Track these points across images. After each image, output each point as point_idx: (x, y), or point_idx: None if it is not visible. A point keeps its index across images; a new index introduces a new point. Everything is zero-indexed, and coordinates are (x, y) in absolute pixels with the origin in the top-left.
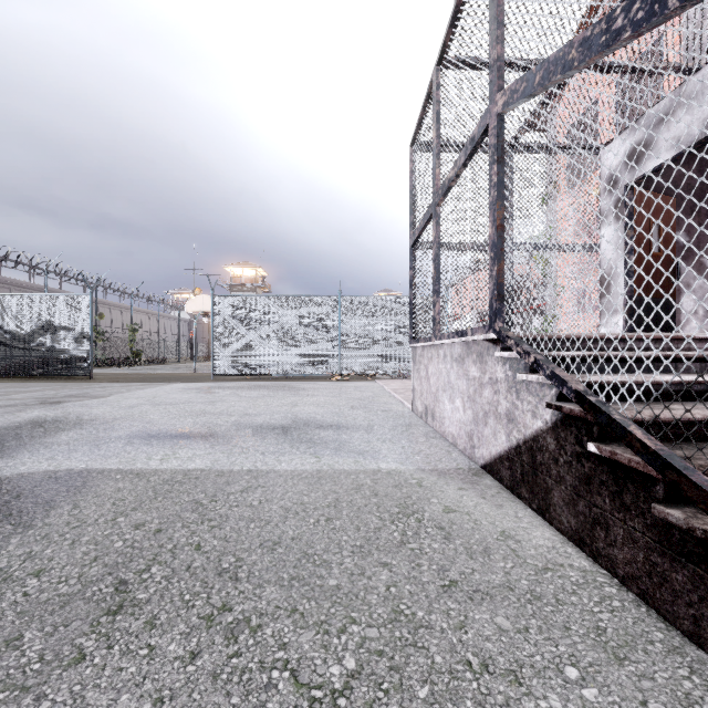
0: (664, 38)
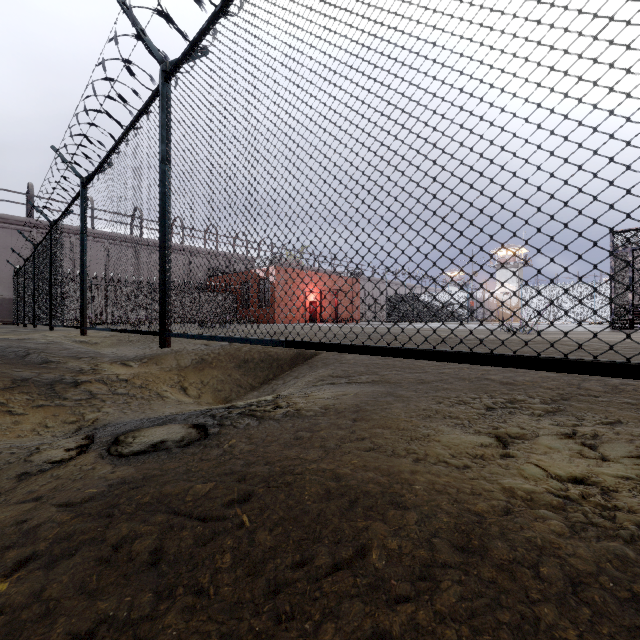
0: None
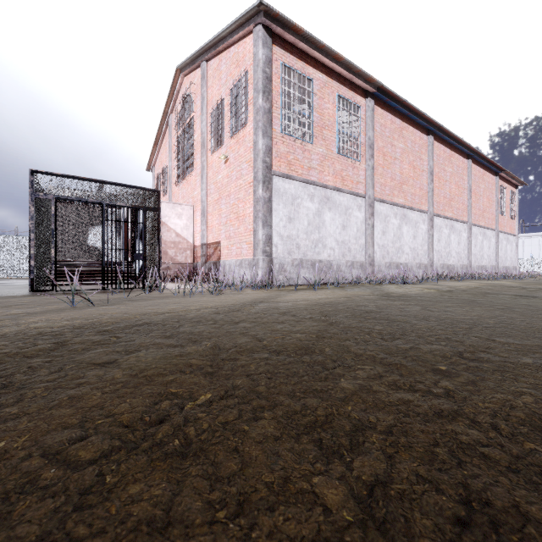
0: (168, 166)
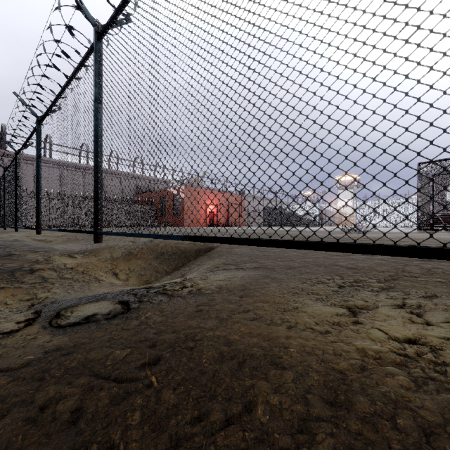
0: None
